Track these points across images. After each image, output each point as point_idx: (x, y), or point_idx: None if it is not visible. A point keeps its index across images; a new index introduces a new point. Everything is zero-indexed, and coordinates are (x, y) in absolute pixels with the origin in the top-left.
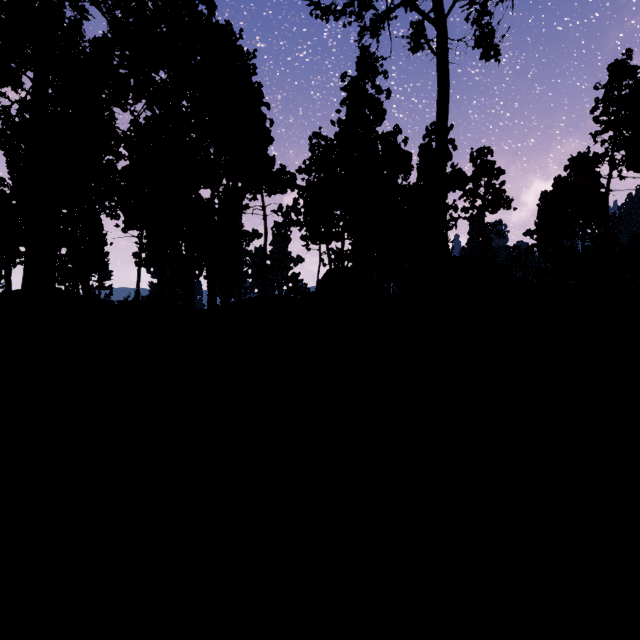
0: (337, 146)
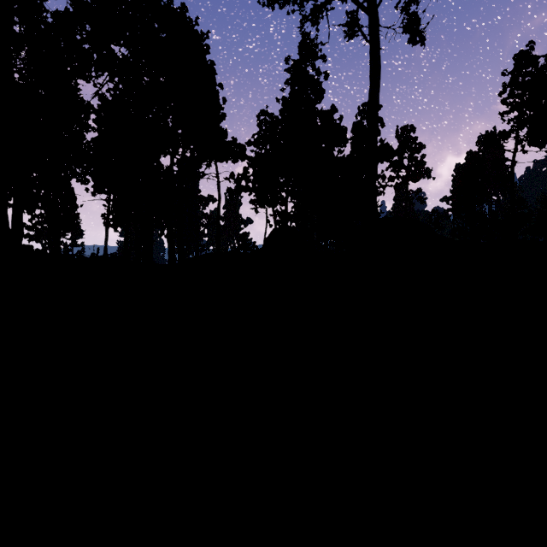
0: (282, 120)
